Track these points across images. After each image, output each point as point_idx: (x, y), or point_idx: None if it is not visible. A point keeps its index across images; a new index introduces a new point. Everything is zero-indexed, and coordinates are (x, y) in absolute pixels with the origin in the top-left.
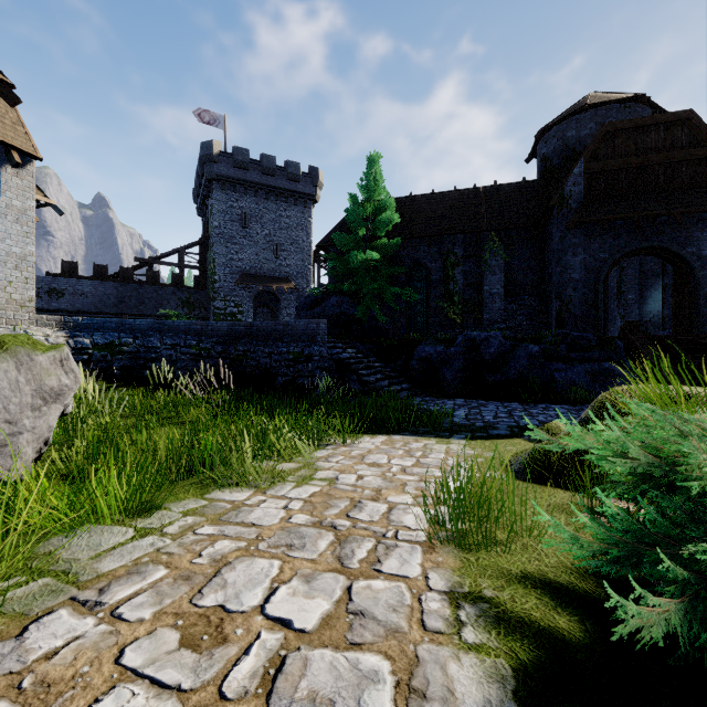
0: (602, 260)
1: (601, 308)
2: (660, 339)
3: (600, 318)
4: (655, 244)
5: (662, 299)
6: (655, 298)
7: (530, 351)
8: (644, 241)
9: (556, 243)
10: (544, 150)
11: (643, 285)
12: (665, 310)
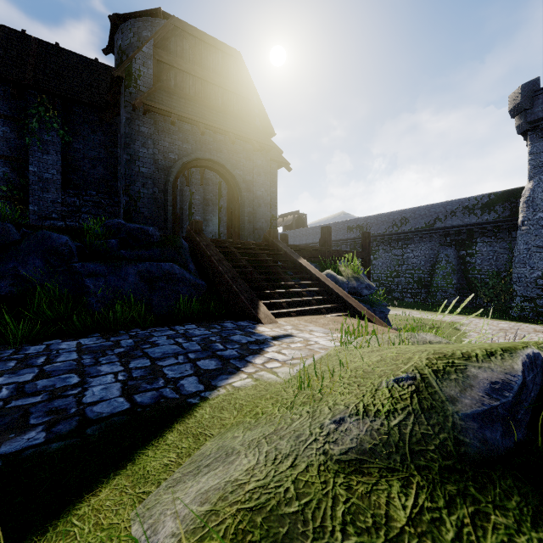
0: (172, 160)
1: (171, 211)
2: (221, 243)
3: (170, 222)
4: (216, 158)
5: (219, 219)
6: (214, 222)
7: (52, 244)
8: (208, 152)
9: (123, 126)
10: (120, 41)
11: (206, 210)
12: (221, 228)
